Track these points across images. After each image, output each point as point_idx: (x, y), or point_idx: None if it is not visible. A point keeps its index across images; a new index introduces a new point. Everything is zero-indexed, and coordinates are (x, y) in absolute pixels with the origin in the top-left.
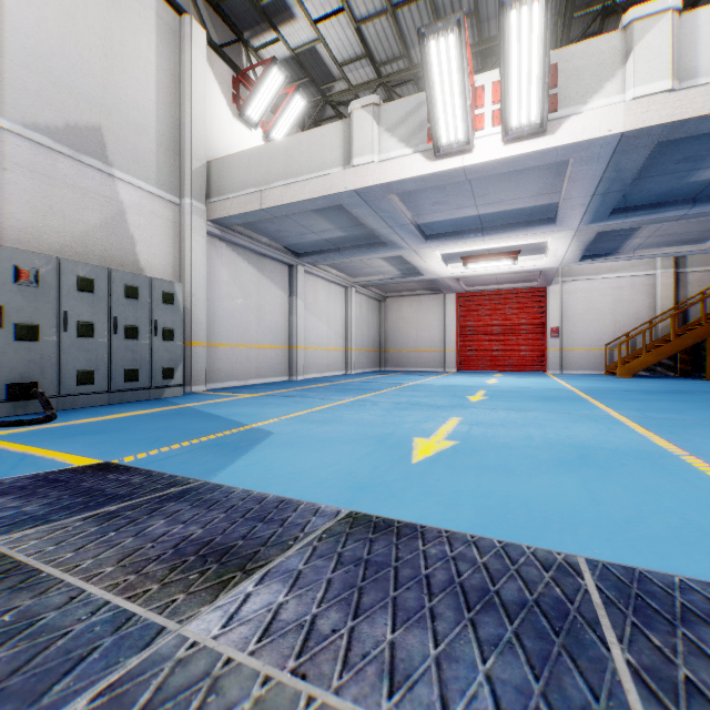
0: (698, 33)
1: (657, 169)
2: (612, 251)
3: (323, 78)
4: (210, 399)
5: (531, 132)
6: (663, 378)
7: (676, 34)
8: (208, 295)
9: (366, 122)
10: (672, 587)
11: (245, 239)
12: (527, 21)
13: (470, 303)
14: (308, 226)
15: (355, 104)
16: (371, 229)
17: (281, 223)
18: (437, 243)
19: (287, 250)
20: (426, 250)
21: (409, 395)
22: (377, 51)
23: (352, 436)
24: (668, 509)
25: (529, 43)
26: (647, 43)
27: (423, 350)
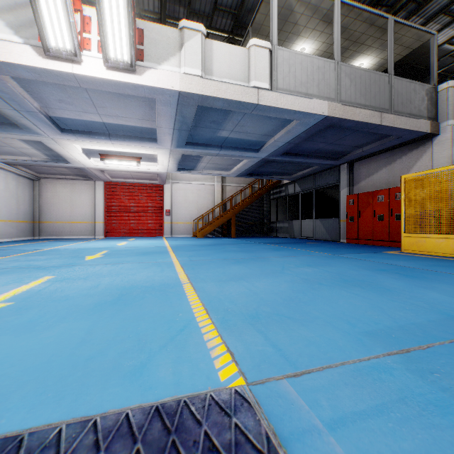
0: (213, 53)
1: (203, 123)
2: (193, 168)
3: None
4: None
5: (125, 67)
6: (216, 238)
7: (204, 47)
8: None
9: None
10: (34, 451)
11: None
12: None
13: (115, 190)
14: None
15: None
16: None
17: None
18: (73, 137)
19: None
20: (65, 141)
21: (30, 259)
22: None
23: None
24: (137, 333)
25: None
26: (191, 44)
27: (76, 222)
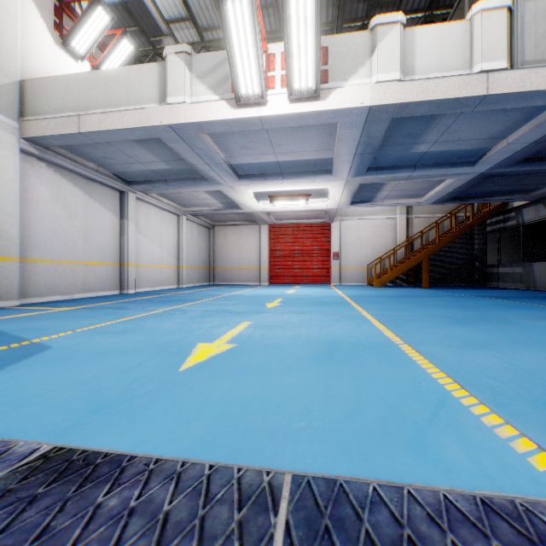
0: (416, 44)
1: (393, 140)
2: (370, 199)
3: (152, 31)
4: (13, 314)
5: (309, 96)
6: (400, 287)
7: (403, 41)
8: (23, 212)
9: (179, 67)
10: (365, 503)
11: (69, 161)
12: (303, 3)
13: (279, 233)
14: (134, 156)
15: (169, 49)
16: (191, 164)
17: (105, 150)
18: (248, 182)
19: (117, 177)
20: (240, 187)
21: (220, 304)
22: (199, 18)
23: (137, 346)
24: (382, 397)
25: (305, 22)
26: (385, 43)
27: (243, 268)
